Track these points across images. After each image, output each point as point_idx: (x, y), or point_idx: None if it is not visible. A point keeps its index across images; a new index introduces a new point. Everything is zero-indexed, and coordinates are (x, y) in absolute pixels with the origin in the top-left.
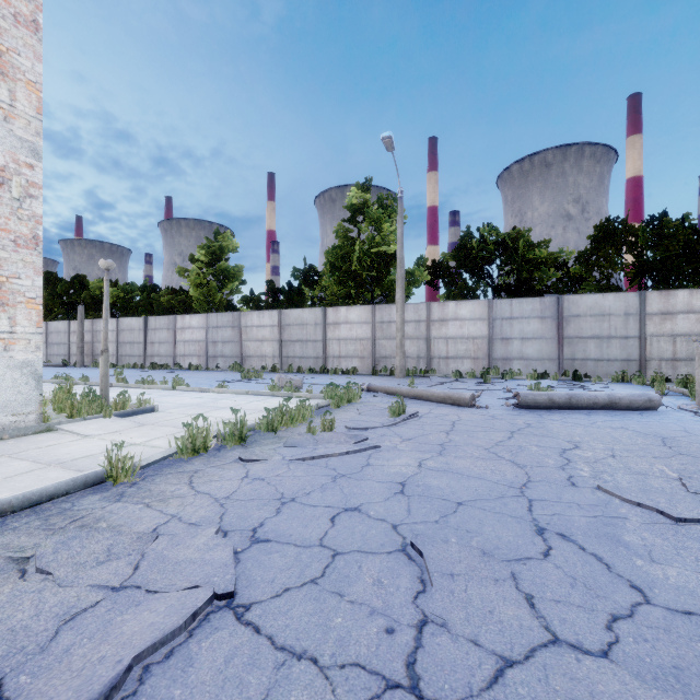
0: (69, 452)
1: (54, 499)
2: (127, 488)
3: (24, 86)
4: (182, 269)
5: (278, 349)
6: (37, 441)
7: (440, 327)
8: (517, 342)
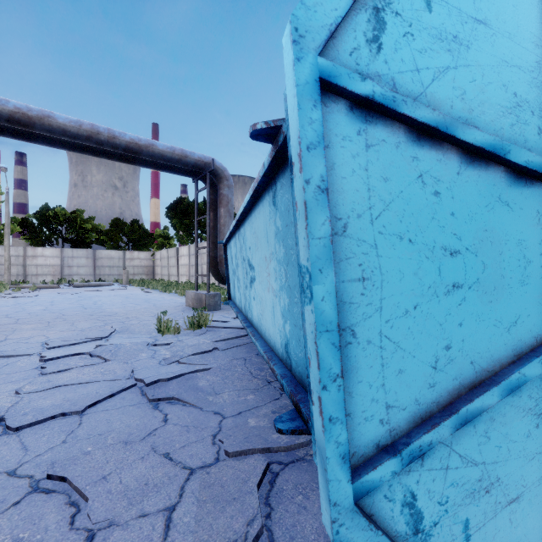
0: None
1: None
2: None
3: None
4: None
5: None
6: None
7: (33, 260)
8: (76, 268)
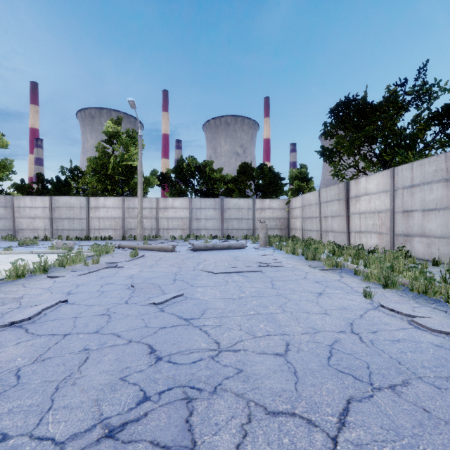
0: None
1: None
2: None
3: None
4: None
5: (49, 224)
6: None
7: (164, 212)
8: (204, 221)
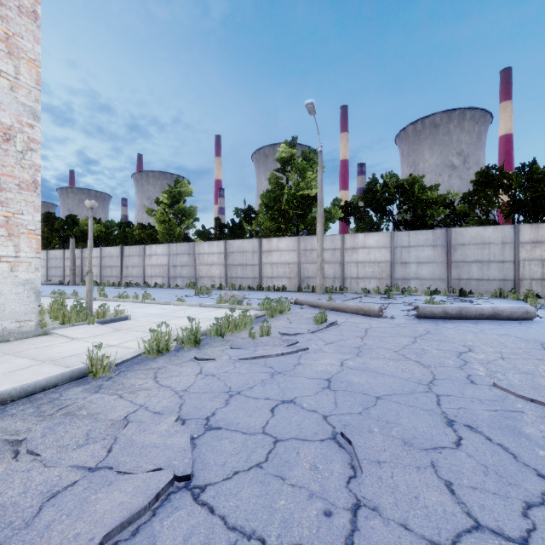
0: (60, 351)
1: (45, 390)
2: (104, 381)
3: (26, 63)
4: (149, 209)
5: (224, 271)
6: (36, 342)
7: (351, 254)
8: (414, 266)
